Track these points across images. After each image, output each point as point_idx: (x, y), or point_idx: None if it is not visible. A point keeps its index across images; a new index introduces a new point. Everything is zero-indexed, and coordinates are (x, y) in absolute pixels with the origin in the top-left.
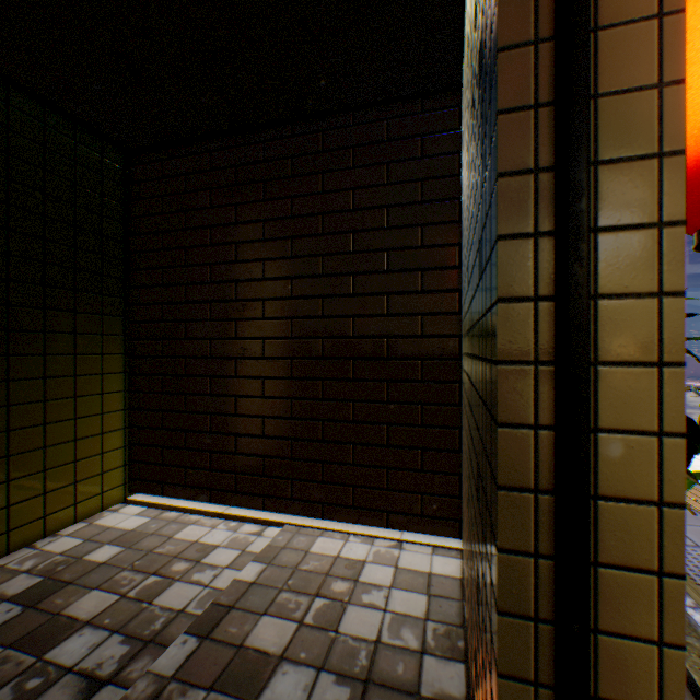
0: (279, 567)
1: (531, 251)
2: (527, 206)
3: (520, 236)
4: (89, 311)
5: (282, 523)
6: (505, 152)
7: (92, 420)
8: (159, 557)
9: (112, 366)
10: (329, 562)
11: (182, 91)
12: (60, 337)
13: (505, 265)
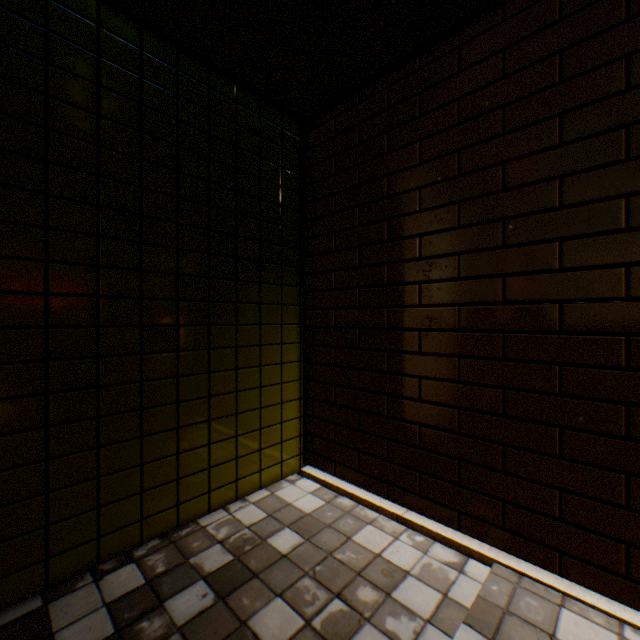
0: None
1: None
2: None
3: None
4: (270, 281)
5: (487, 558)
6: None
7: (272, 389)
8: (339, 567)
9: (288, 336)
10: None
11: (363, 5)
12: (247, 307)
13: None
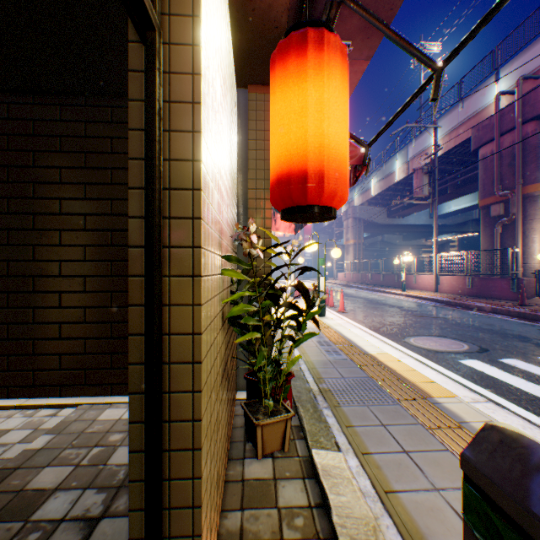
0: (68, 434)
1: (144, 225)
2: (143, 204)
3: (139, 218)
4: None
5: (78, 404)
6: (133, 178)
7: None
8: None
9: None
10: (112, 424)
11: None
12: None
13: (133, 230)
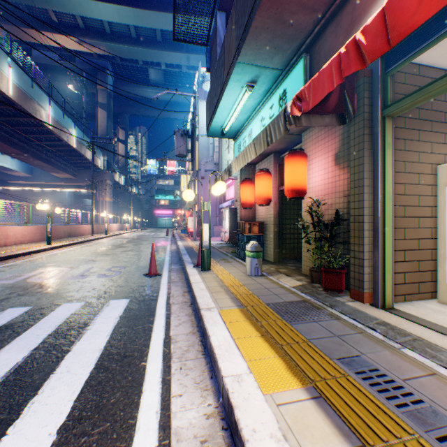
0: None
1: None
2: None
3: None
4: None
5: None
6: None
7: None
8: None
9: None
10: None
11: None
12: None
13: None
